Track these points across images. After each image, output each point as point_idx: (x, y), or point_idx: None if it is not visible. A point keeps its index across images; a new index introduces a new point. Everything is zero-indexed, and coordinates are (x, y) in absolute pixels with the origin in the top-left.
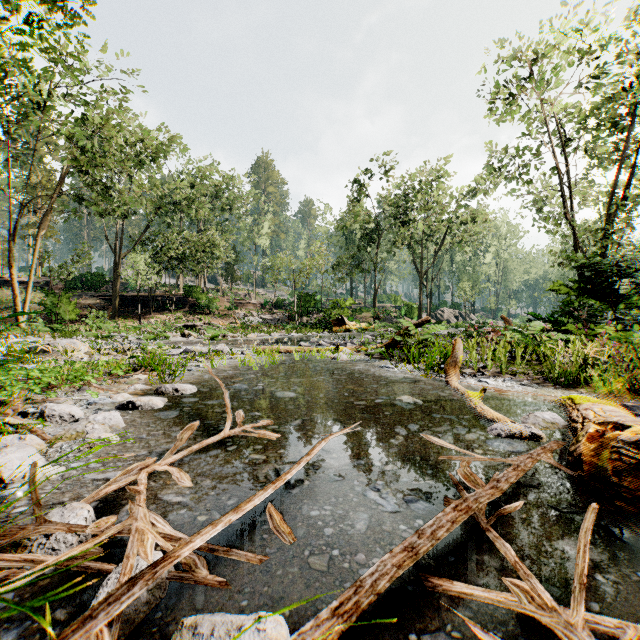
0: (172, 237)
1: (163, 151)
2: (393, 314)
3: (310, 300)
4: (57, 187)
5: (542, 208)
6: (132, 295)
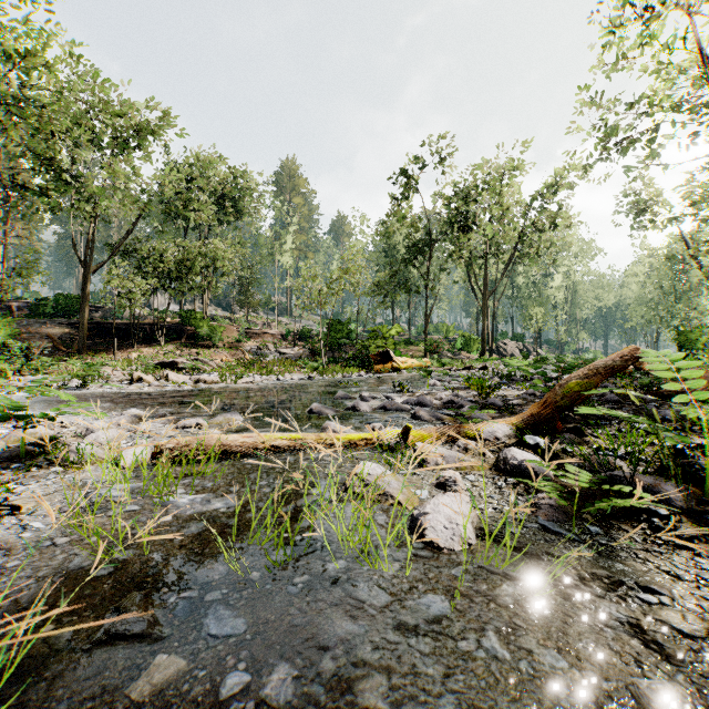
0: (161, 246)
1: (145, 128)
2: (445, 347)
3: (342, 329)
4: None
5: (642, 210)
6: (111, 322)
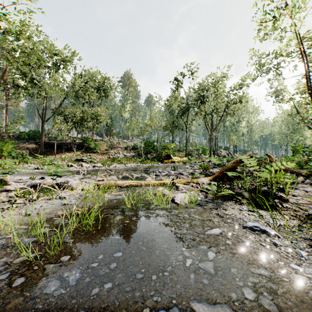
0: (74, 110)
1: (68, 61)
2: (195, 153)
3: (151, 145)
4: (2, 78)
5: (278, 94)
6: (53, 142)
